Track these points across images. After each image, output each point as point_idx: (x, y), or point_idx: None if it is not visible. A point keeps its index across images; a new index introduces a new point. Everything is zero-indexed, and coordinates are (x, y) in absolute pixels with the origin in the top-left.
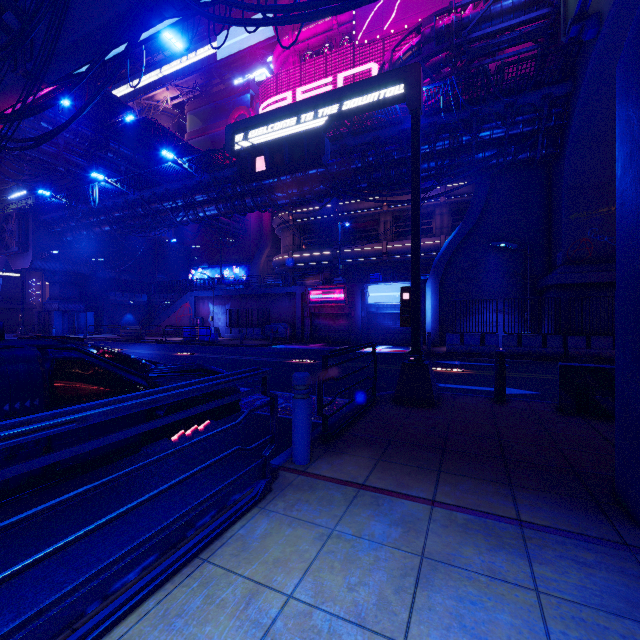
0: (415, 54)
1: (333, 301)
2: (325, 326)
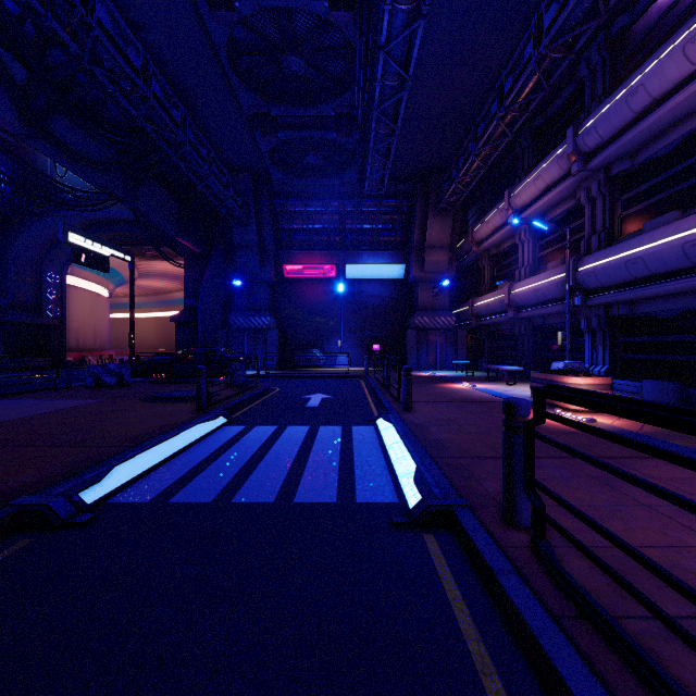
0: None
1: None
2: None
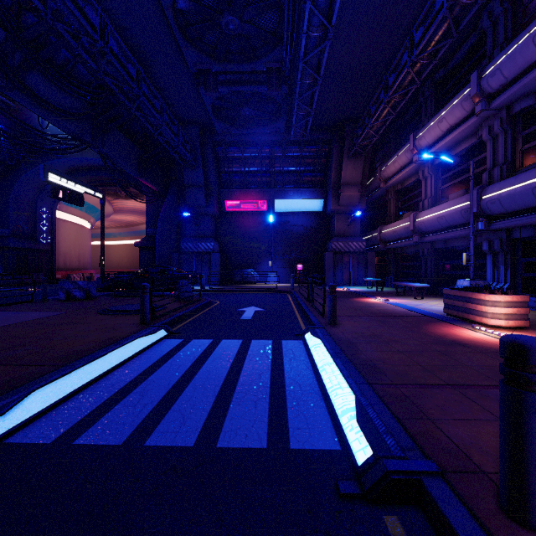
0: None
1: None
2: None
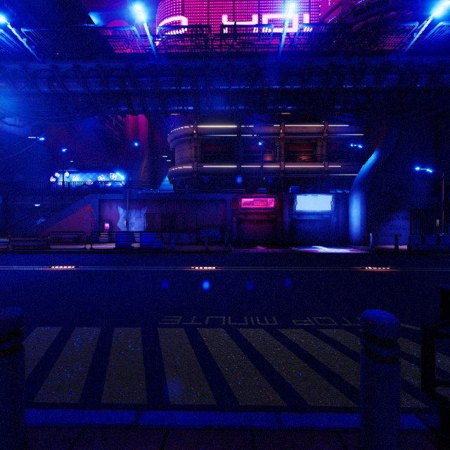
0: (379, 4)
1: (264, 208)
2: (250, 230)
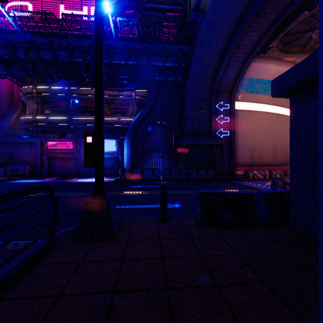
0: (117, 3)
1: (65, 149)
2: (60, 165)
